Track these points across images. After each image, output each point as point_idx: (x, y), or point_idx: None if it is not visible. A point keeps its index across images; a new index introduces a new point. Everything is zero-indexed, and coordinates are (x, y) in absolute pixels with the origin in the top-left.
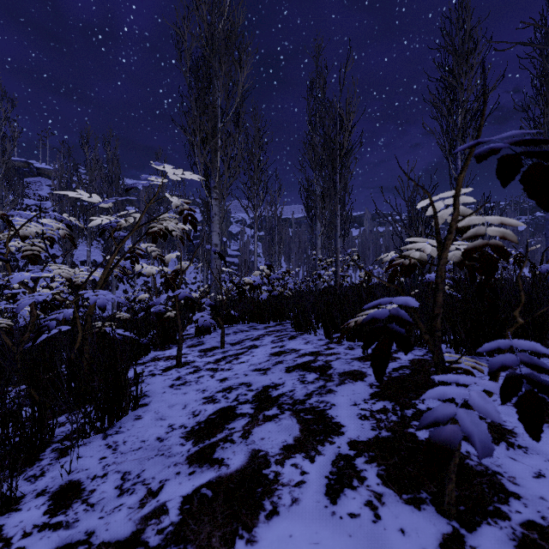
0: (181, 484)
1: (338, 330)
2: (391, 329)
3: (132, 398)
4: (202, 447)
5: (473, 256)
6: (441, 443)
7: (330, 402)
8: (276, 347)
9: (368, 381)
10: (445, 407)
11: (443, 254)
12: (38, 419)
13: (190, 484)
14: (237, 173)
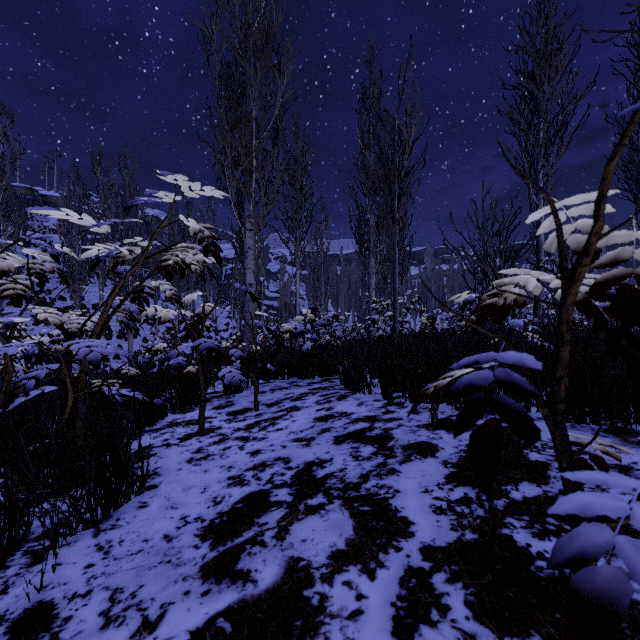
0: (190, 610)
1: (398, 388)
2: (501, 404)
3: (136, 479)
4: (223, 551)
5: (606, 293)
6: (597, 598)
7: (393, 487)
8: (322, 410)
9: (441, 457)
10: (594, 532)
11: (571, 288)
12: (5, 511)
13: (203, 611)
14: (275, 199)
